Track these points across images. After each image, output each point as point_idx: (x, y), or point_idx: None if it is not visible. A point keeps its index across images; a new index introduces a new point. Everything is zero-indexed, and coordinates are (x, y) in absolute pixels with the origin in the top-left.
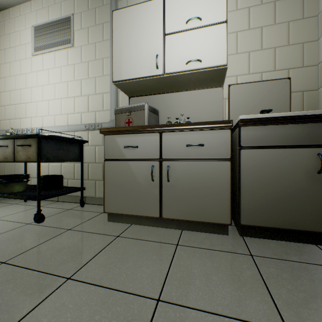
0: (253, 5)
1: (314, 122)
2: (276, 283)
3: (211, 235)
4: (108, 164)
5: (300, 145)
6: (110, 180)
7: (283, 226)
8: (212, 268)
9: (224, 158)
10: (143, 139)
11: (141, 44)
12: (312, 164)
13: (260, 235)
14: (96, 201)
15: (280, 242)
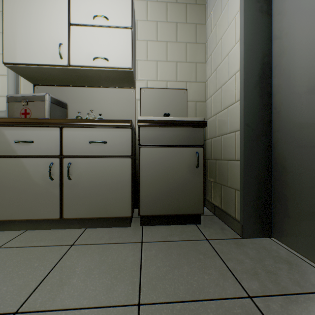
0: (160, 21)
1: (193, 127)
2: (150, 263)
3: (114, 229)
4: None
5: (184, 144)
6: None
7: (173, 213)
8: (98, 262)
9: (125, 155)
10: (40, 133)
11: (42, 27)
12: (192, 160)
13: (157, 223)
14: None
15: (171, 226)
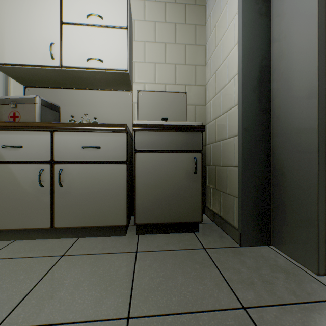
0: (158, 21)
1: (191, 131)
2: (143, 274)
3: (108, 238)
4: None
5: (182, 150)
6: None
7: (170, 220)
8: (88, 274)
9: (120, 161)
10: (29, 138)
11: (32, 25)
12: (190, 166)
13: (153, 231)
14: None
15: (168, 234)
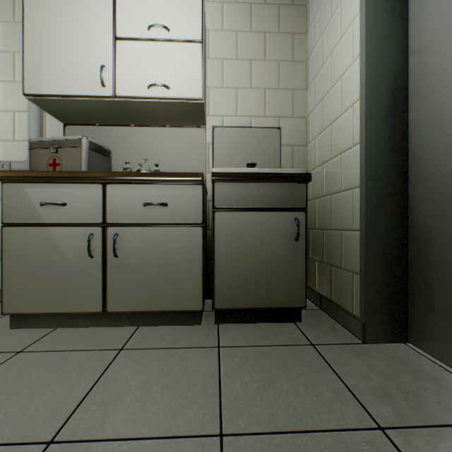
0: (241, 30)
1: (291, 182)
2: (233, 377)
3: (178, 328)
4: (11, 232)
5: (278, 208)
6: (15, 259)
7: (262, 305)
8: (159, 374)
9: (194, 223)
10: (75, 193)
11: (77, 43)
12: (290, 230)
13: (238, 320)
14: (0, 296)
15: (259, 324)
